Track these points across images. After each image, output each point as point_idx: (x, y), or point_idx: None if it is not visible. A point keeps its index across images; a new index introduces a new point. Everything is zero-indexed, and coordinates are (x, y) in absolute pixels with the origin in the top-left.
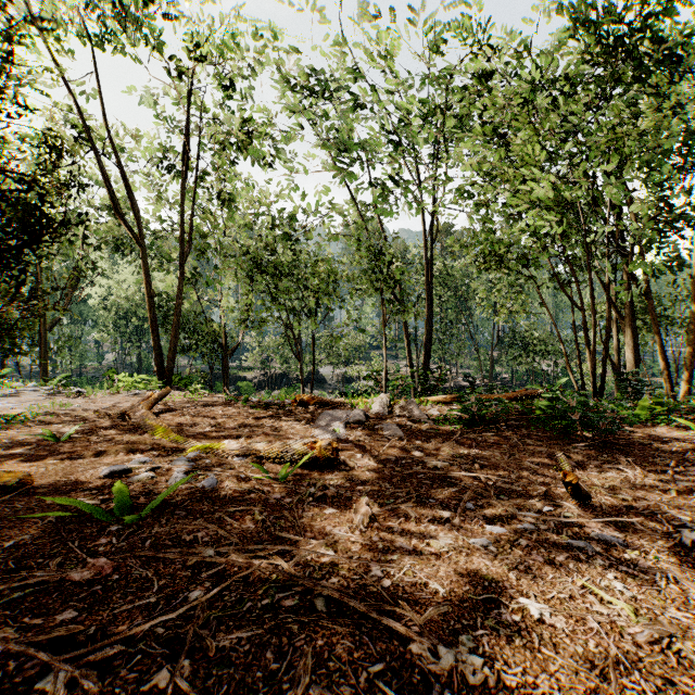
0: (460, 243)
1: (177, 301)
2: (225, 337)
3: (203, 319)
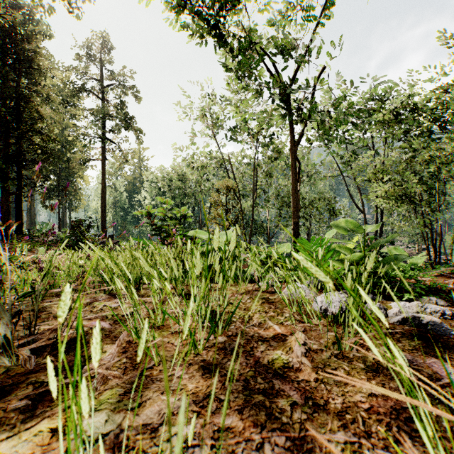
0: (369, 198)
1: (251, 221)
2: (268, 230)
3: (259, 222)
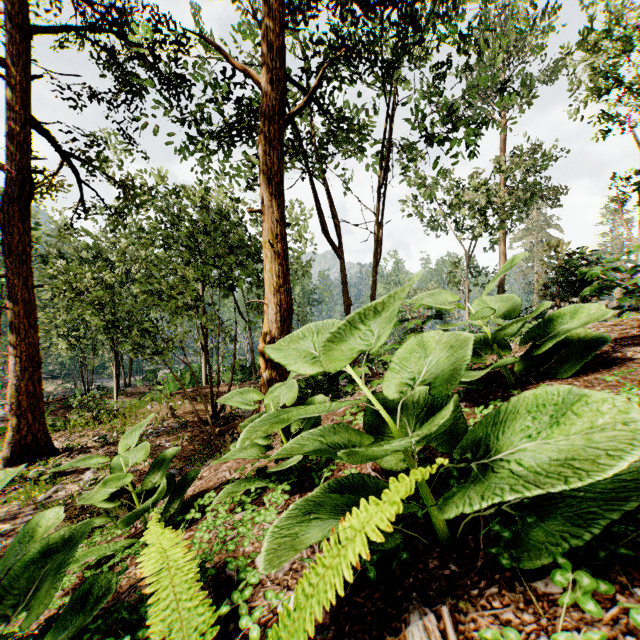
0: None
1: None
2: None
3: None
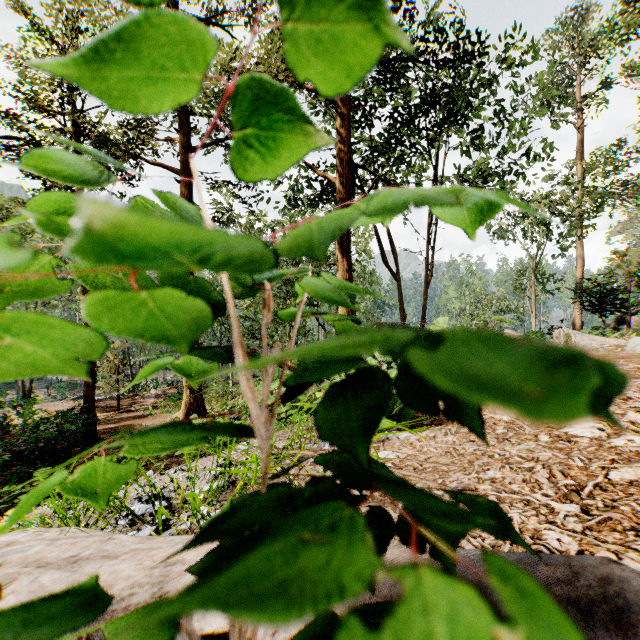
0: None
1: None
2: None
3: None
